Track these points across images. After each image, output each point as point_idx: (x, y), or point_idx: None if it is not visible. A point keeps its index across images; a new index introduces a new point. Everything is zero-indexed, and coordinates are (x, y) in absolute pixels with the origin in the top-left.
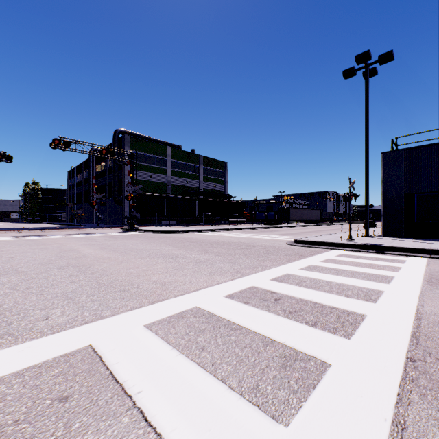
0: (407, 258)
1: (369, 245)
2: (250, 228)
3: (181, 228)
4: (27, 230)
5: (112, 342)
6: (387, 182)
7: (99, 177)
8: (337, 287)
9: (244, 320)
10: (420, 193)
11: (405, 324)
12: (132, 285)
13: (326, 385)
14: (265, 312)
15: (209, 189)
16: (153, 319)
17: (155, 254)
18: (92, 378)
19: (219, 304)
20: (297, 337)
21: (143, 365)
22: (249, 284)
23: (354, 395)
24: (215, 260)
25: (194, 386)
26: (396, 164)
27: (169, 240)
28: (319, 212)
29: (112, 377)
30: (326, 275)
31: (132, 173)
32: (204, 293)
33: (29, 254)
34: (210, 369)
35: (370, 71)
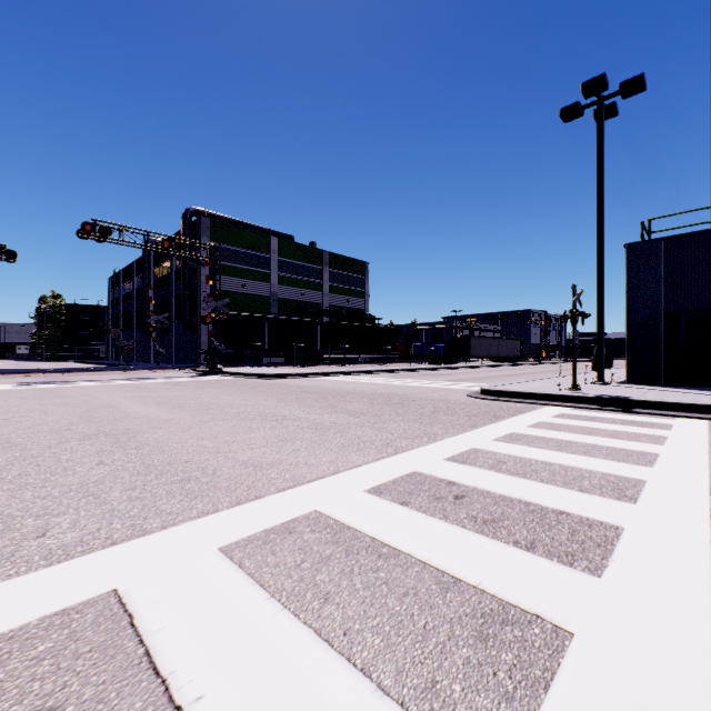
0: (674, 421)
1: (607, 398)
2: (406, 370)
3: (293, 370)
4: (39, 373)
5: (156, 584)
6: (634, 294)
7: (159, 286)
8: (562, 474)
9: (402, 538)
10: (690, 311)
11: (697, 545)
12: (203, 470)
13: (569, 682)
14: (440, 521)
15: (339, 306)
16: (236, 535)
17: (247, 414)
18: (108, 664)
19: (357, 505)
20: (502, 572)
21: (211, 636)
22: (408, 467)
23: (628, 706)
24: (349, 424)
25: (308, 684)
26: (650, 263)
27: (272, 389)
28: (518, 343)
29: (149, 663)
30: (540, 451)
31: (212, 279)
32: (330, 485)
33: (36, 414)
34: (339, 643)
35: (606, 109)
